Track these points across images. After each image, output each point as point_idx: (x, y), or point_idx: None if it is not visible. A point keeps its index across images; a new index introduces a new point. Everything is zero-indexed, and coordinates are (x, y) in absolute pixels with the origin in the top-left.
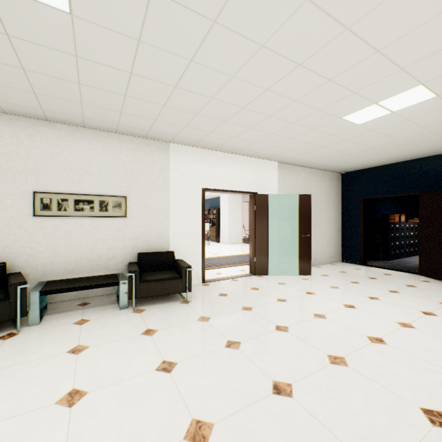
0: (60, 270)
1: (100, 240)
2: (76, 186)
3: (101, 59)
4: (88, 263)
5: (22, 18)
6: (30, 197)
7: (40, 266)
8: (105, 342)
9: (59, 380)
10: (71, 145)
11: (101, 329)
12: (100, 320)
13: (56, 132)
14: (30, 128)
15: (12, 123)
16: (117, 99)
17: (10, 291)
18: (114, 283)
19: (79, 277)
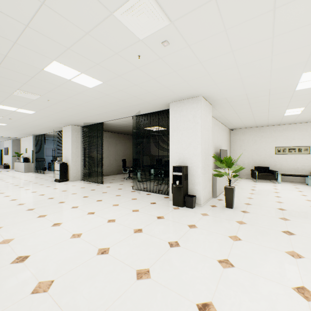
0: (283, 171)
1: (297, 162)
2: (288, 144)
3: (305, 115)
4: (292, 170)
5: (287, 116)
6: (273, 149)
7: (276, 169)
8: (305, 188)
9: (295, 189)
10: (286, 131)
11: (302, 187)
12: (301, 186)
13: (281, 128)
14: (274, 128)
15: (269, 128)
16: (308, 118)
17: (274, 173)
18: (305, 176)
19: (290, 174)
